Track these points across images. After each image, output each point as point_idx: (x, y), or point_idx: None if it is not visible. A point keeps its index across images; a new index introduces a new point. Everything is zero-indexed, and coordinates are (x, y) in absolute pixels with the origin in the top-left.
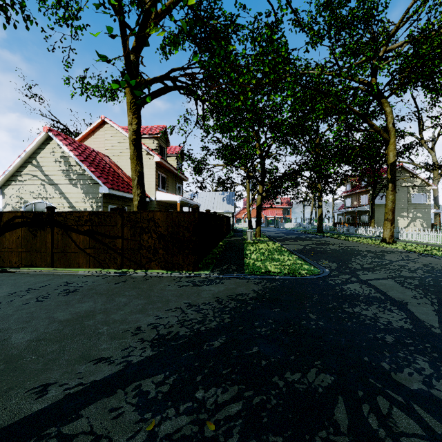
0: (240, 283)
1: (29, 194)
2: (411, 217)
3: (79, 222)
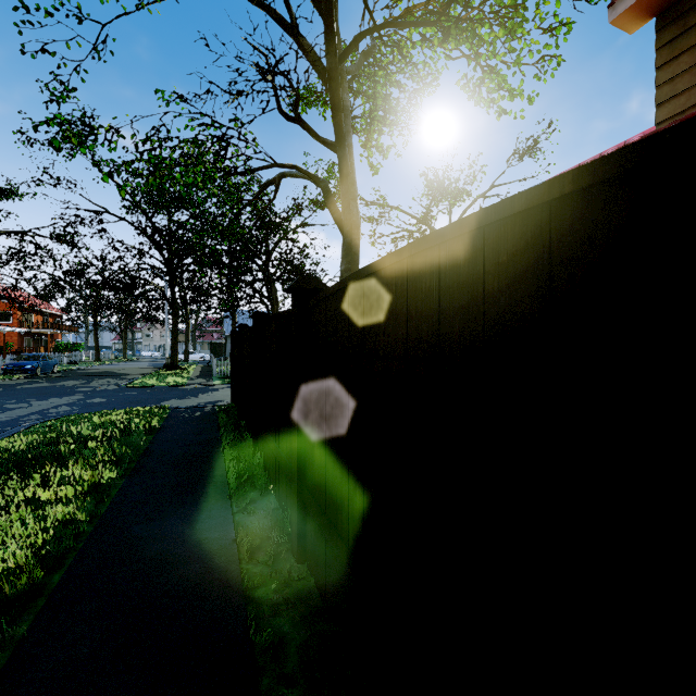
0: (180, 404)
1: None
2: None
3: None
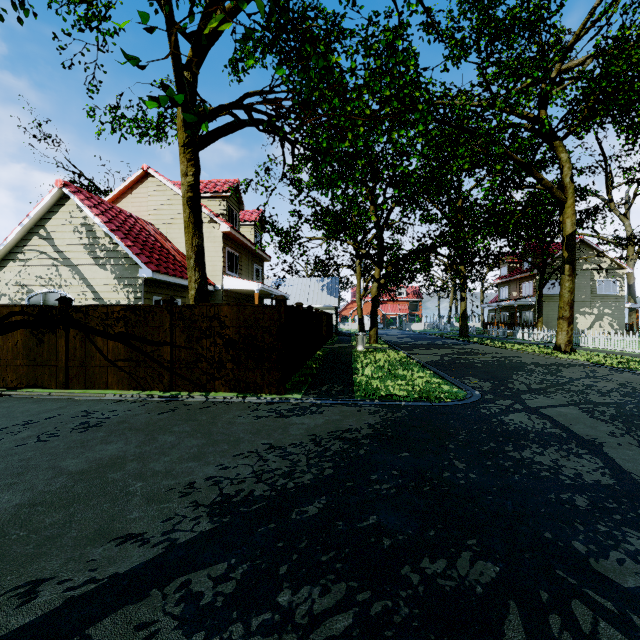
0: (348, 413)
1: (34, 280)
2: (596, 314)
3: (106, 321)
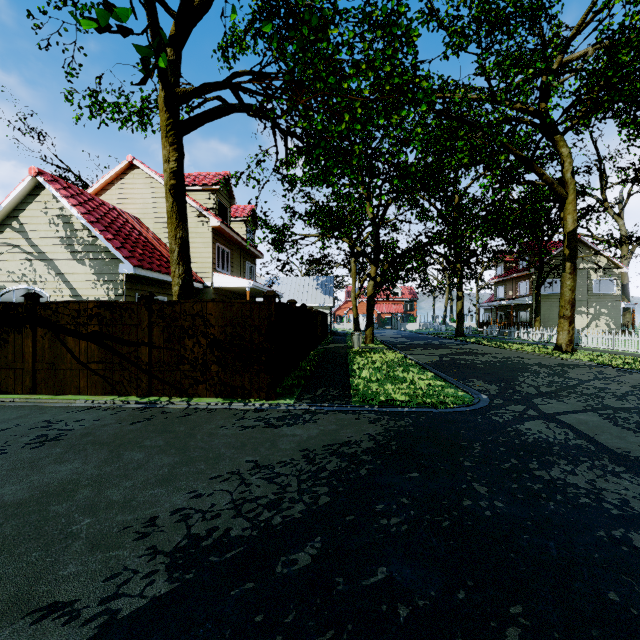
0: (345, 421)
1: (7, 275)
2: (593, 313)
3: (78, 319)
